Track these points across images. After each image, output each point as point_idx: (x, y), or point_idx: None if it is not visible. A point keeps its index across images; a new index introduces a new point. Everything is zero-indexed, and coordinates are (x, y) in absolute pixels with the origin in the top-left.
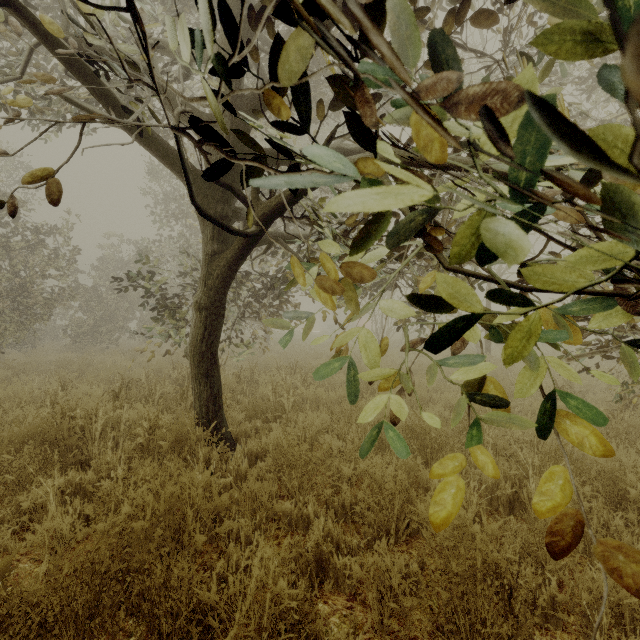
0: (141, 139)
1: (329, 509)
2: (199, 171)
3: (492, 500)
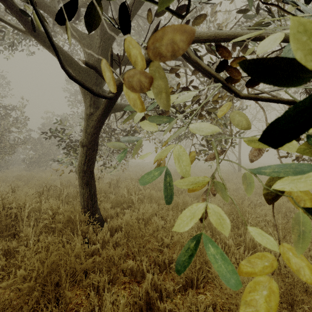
0: (45, 44)
1: (156, 264)
2: (82, 66)
3: None
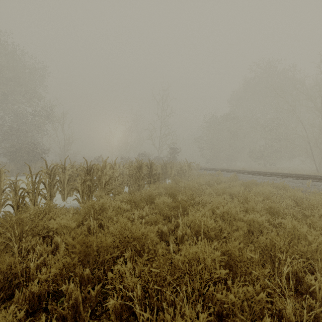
0: None
1: None
2: None
3: None
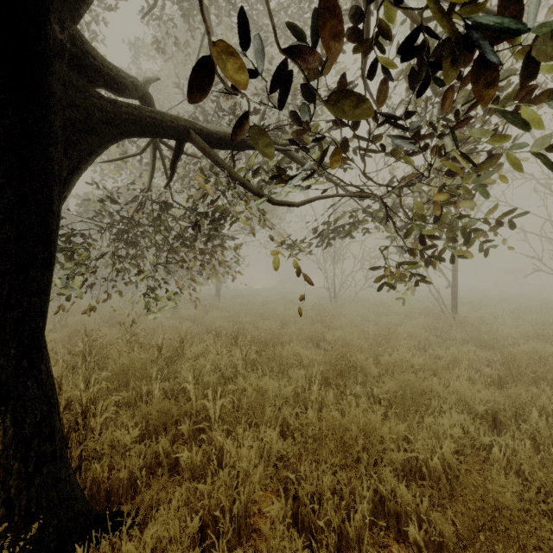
0: None
1: None
2: None
3: None
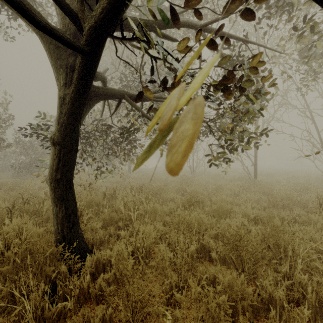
0: None
1: None
2: (50, 24)
3: (316, 320)
